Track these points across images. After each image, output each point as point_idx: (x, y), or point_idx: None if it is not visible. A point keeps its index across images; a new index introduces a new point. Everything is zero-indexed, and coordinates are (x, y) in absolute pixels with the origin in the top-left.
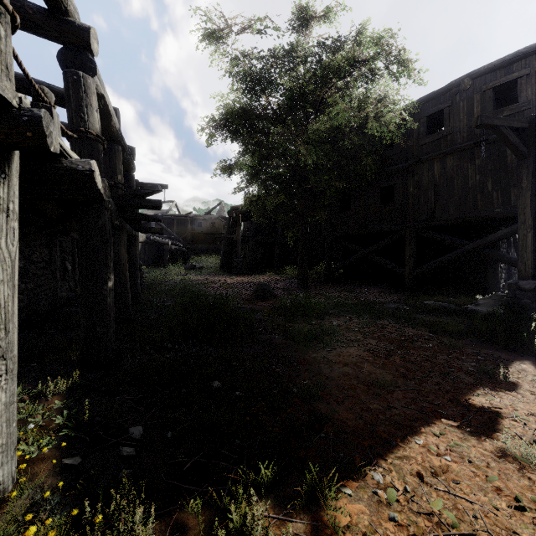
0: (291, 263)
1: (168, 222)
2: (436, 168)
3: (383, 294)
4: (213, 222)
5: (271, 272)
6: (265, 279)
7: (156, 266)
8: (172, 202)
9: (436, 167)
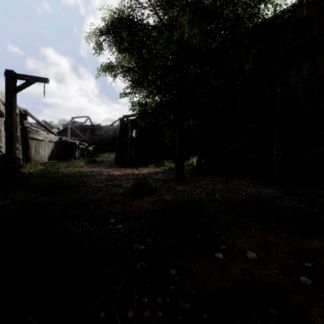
0: (168, 158)
1: (84, 130)
2: (305, 68)
3: (257, 186)
4: (115, 131)
5: (153, 165)
6: (148, 170)
7: (65, 160)
8: (87, 117)
9: (305, 67)
